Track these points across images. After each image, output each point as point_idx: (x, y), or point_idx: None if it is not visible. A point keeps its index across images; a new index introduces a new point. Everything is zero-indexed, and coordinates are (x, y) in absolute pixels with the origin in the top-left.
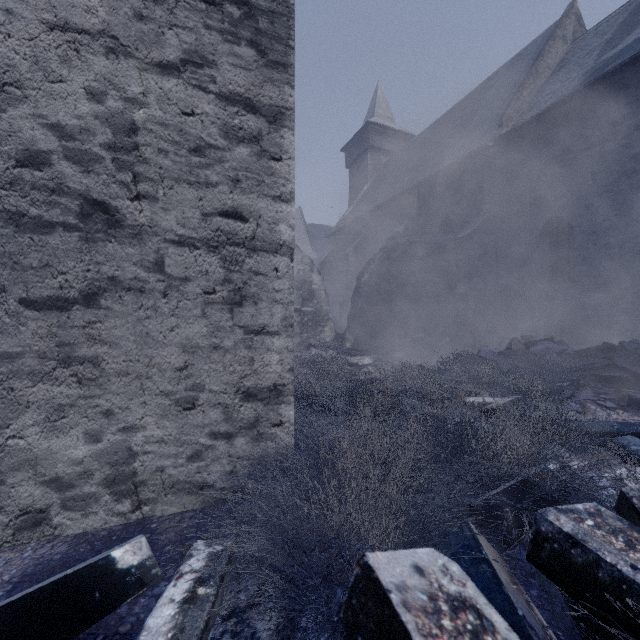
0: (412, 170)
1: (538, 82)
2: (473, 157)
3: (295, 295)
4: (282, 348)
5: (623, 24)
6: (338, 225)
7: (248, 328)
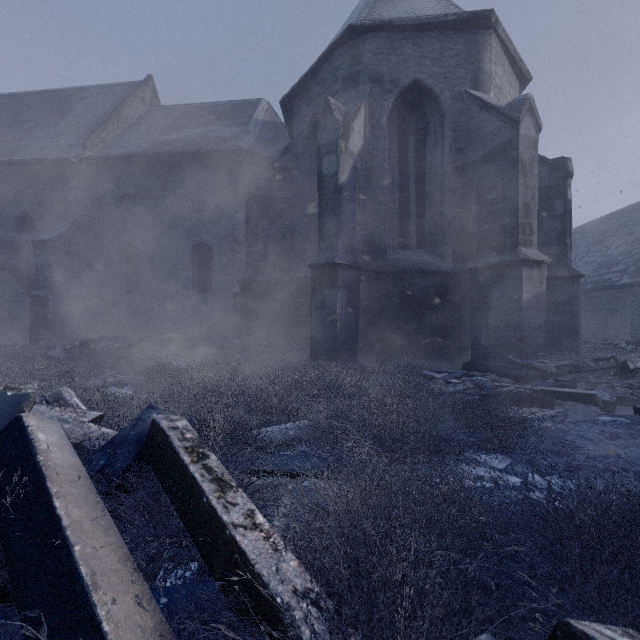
0: None
1: (122, 125)
2: (57, 164)
3: None
4: None
5: (176, 120)
6: None
7: None
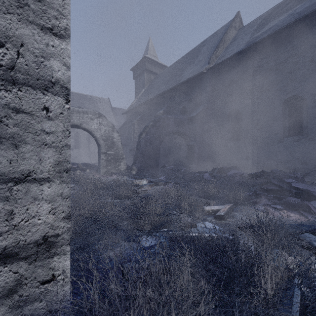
0: (167, 82)
1: (225, 45)
2: (196, 77)
3: (103, 144)
4: (54, 195)
5: (260, 23)
6: (129, 108)
7: (4, 176)
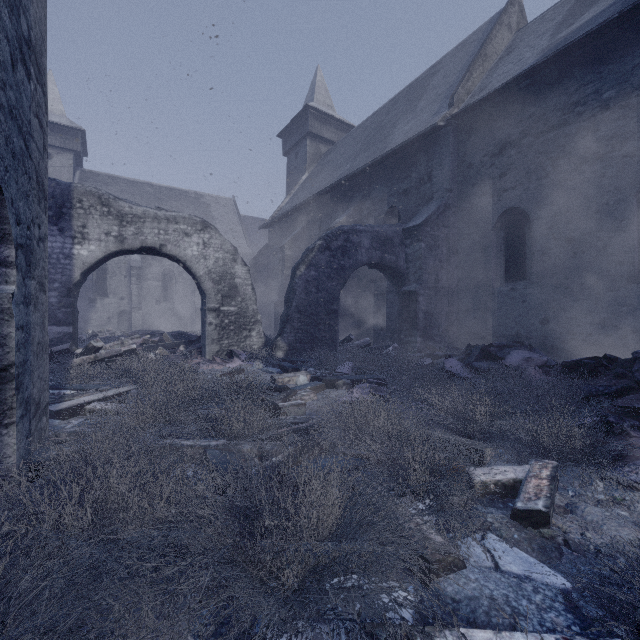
0: (354, 157)
1: (487, 66)
2: (422, 140)
3: (212, 290)
4: None
5: (573, 8)
6: (274, 216)
7: None
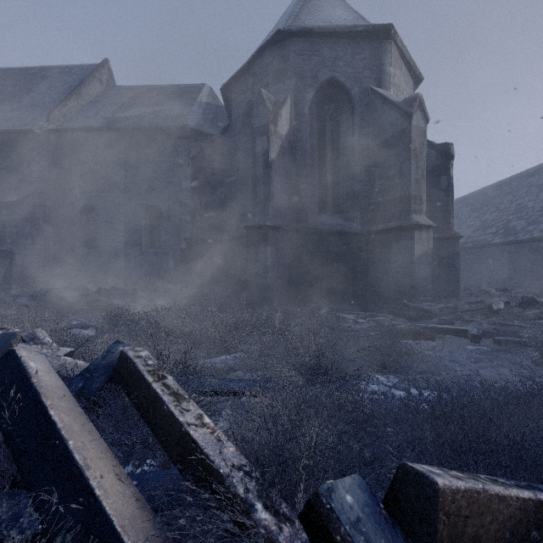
0: None
1: (81, 102)
2: (23, 134)
3: None
4: None
5: (130, 100)
6: None
7: None
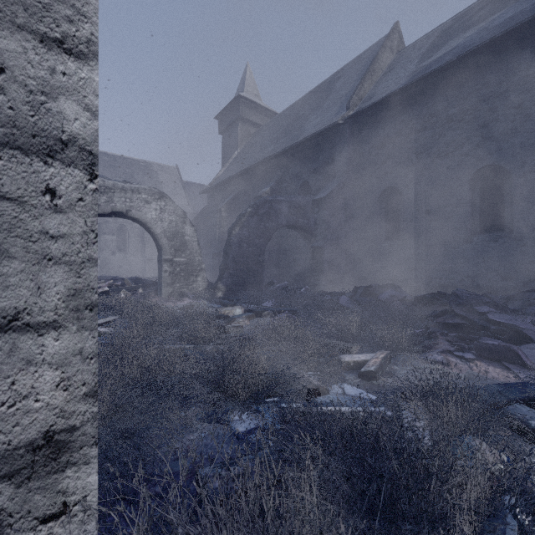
0: (276, 140)
1: (374, 79)
2: (327, 132)
3: (167, 245)
4: (67, 354)
5: (433, 43)
6: (212, 183)
7: None
